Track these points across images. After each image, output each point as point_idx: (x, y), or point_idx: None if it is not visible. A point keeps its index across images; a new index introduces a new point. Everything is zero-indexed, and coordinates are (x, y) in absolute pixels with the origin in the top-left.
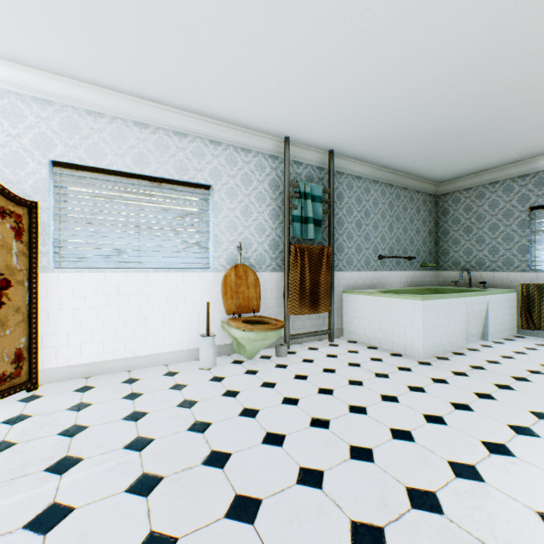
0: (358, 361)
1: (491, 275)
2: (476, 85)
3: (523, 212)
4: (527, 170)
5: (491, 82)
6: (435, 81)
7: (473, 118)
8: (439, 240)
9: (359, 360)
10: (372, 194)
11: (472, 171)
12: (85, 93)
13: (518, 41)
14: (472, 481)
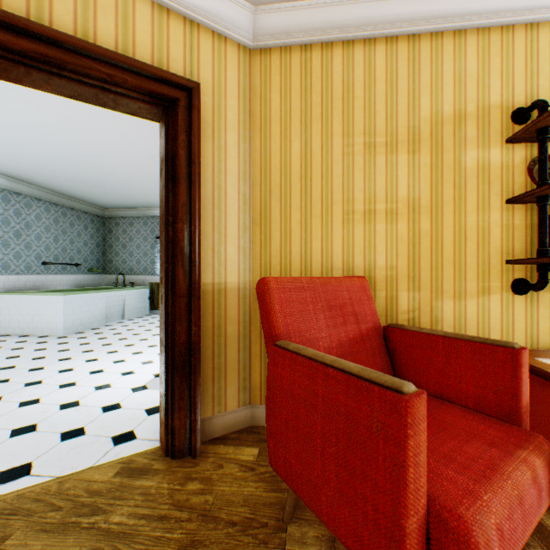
0: (2, 345)
1: (138, 278)
2: (91, 167)
3: (153, 239)
4: (155, 214)
5: (100, 168)
6: (61, 157)
7: (102, 180)
8: (108, 252)
9: (4, 345)
10: (36, 209)
11: (125, 206)
12: None
13: (101, 158)
14: (37, 371)
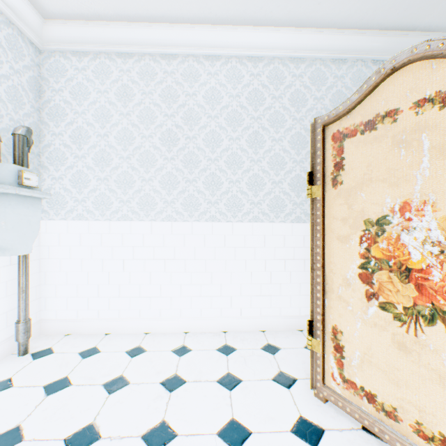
0: None
1: None
2: None
3: None
4: None
5: None
6: None
7: None
8: None
9: None
10: None
11: None
12: (375, 41)
13: None
14: None
